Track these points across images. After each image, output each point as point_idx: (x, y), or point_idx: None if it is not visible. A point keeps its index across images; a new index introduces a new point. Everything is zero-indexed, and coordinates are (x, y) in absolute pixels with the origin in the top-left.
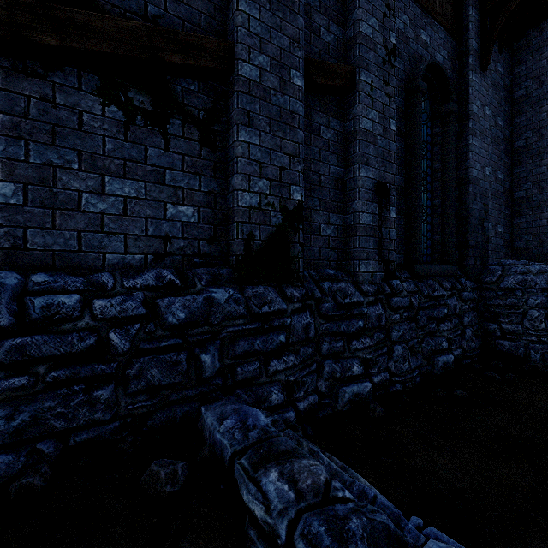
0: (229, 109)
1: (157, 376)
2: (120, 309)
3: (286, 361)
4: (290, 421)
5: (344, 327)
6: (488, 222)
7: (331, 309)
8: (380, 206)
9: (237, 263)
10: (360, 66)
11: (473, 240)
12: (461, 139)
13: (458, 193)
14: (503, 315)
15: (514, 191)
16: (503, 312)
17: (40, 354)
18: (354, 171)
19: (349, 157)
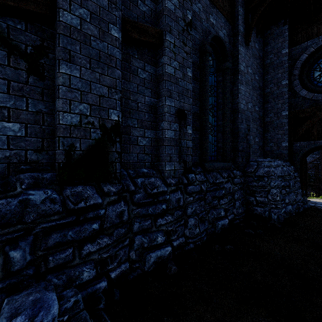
0: (55, 47)
1: None
2: None
3: (100, 243)
4: (99, 292)
5: (151, 210)
6: (250, 135)
7: (142, 198)
8: (180, 126)
9: (59, 169)
10: (165, 30)
11: (241, 146)
12: (235, 85)
13: (233, 118)
14: (257, 192)
15: (264, 118)
16: (257, 190)
17: None
18: (162, 101)
19: (159, 92)
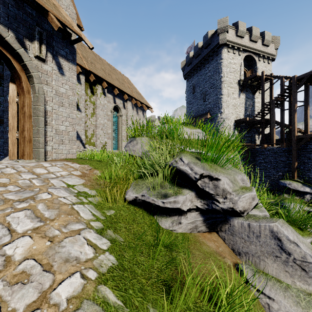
0: None
1: None
2: None
3: None
4: None
5: None
6: None
7: None
8: None
9: None
10: None
11: None
12: None
13: None
14: None
15: None
16: None
17: None
18: None
19: None
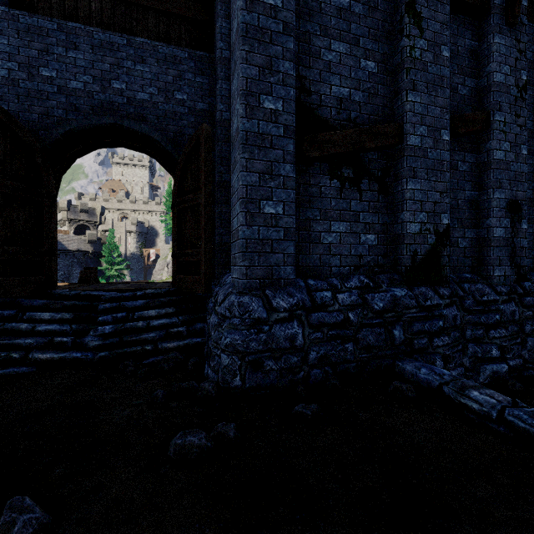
0: (397, 166)
1: (372, 340)
2: (350, 300)
3: (443, 340)
4: None
5: (484, 319)
6: None
7: (472, 305)
8: (513, 221)
9: (406, 271)
10: (494, 109)
11: None
12: None
13: None
14: None
15: None
16: None
17: (325, 322)
18: (488, 194)
19: (482, 183)
